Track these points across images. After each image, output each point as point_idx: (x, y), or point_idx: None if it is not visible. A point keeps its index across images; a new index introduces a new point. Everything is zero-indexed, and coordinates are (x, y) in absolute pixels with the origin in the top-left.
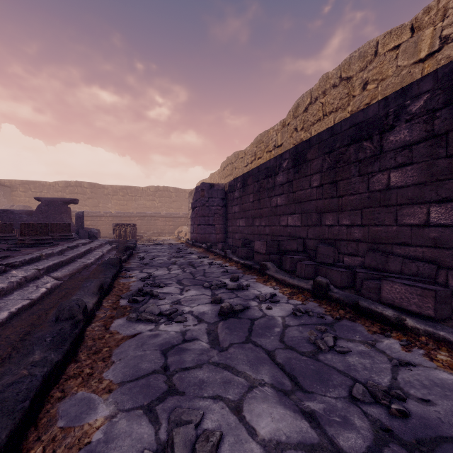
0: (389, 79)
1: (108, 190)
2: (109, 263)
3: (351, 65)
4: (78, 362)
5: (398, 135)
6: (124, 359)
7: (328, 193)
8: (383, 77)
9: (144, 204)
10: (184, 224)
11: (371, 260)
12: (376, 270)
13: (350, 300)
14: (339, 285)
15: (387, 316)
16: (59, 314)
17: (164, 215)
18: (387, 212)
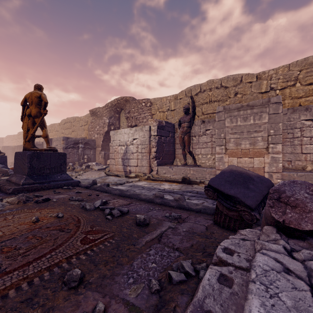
0: None
1: None
2: None
3: None
4: None
5: None
6: None
7: None
8: None
9: None
10: None
11: None
12: None
13: None
14: None
15: None
16: None
17: None
18: None
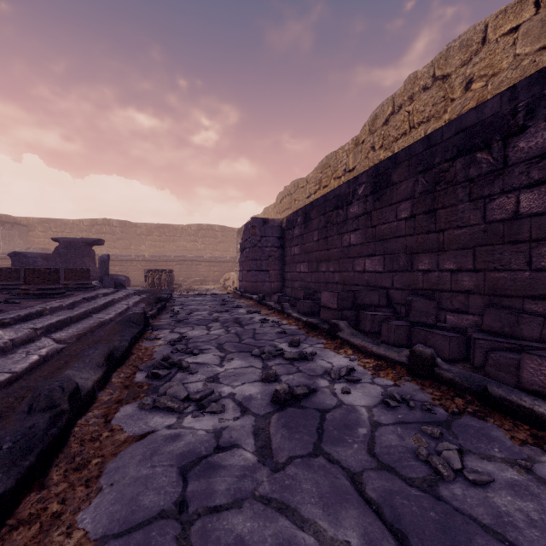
0: (504, 73)
1: (141, 229)
2: (130, 320)
3: (449, 59)
4: (45, 489)
5: (533, 139)
6: (118, 484)
7: (422, 227)
8: (494, 71)
9: (184, 245)
10: (232, 269)
11: (492, 320)
12: (500, 334)
13: (471, 383)
14: (446, 357)
15: (542, 416)
16: (33, 402)
17: (208, 259)
18: (515, 251)
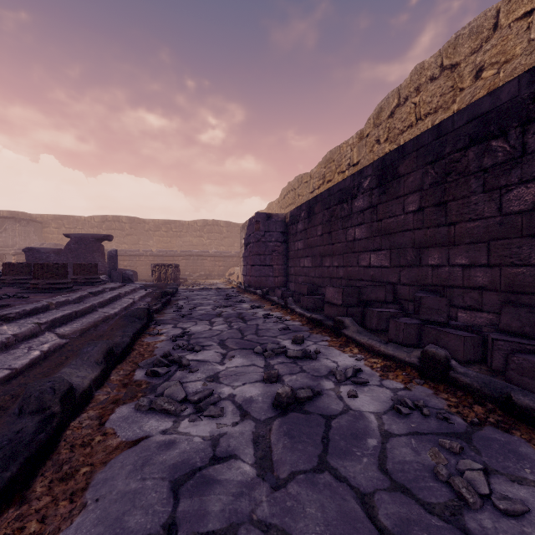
0: (517, 60)
1: (149, 225)
2: (133, 315)
3: (457, 47)
4: (26, 504)
5: None
6: (104, 500)
7: (431, 220)
8: (507, 58)
9: (191, 241)
10: (236, 264)
11: (511, 319)
12: (520, 334)
13: (492, 390)
14: (461, 358)
15: None
16: (24, 404)
17: (213, 254)
18: (534, 245)
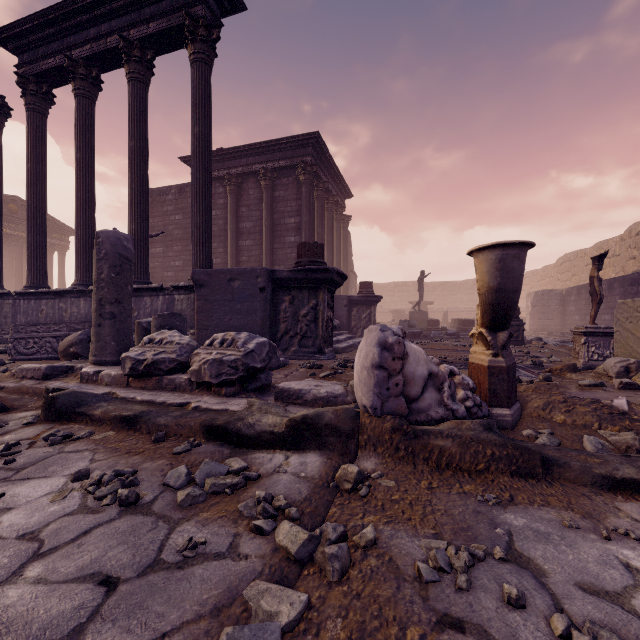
0: None
1: (428, 287)
2: None
3: None
4: None
5: None
6: None
7: None
8: None
9: (462, 298)
10: None
11: None
12: None
13: None
14: None
15: None
16: None
17: None
18: None
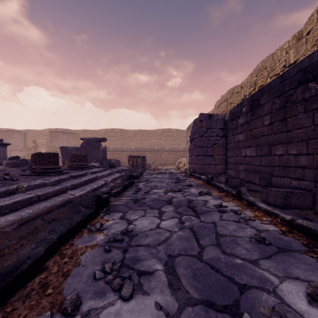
0: None
1: (131, 133)
2: (81, 203)
3: None
4: None
5: None
6: None
7: None
8: None
9: (154, 142)
10: (183, 156)
11: None
12: None
13: None
14: None
15: None
16: None
17: (167, 149)
18: None
